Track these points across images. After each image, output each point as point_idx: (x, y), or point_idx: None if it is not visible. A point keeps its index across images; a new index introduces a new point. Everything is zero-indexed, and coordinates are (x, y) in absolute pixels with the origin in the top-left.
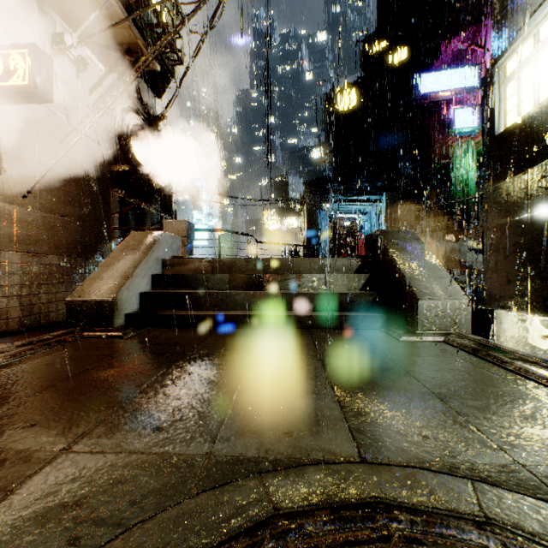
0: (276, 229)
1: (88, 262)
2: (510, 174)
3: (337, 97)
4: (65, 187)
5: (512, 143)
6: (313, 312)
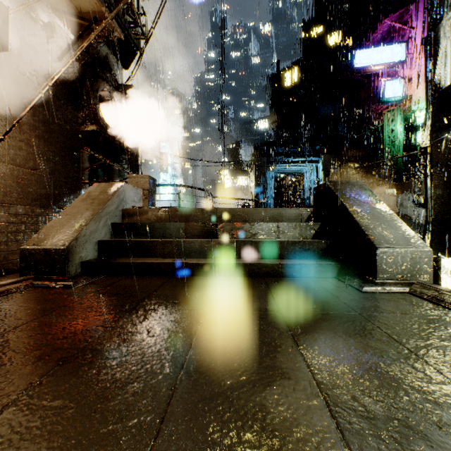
0: (229, 187)
1: (58, 213)
2: None
3: (281, 75)
4: (35, 143)
5: None
6: (267, 260)
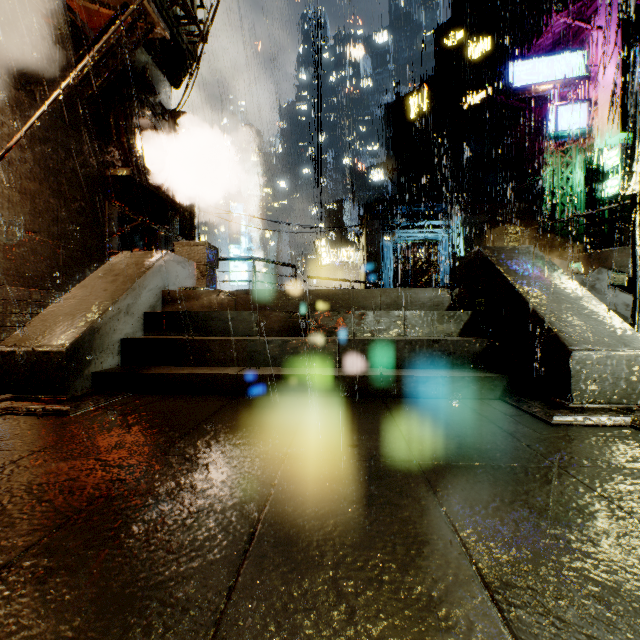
0: (327, 264)
1: None
2: None
3: (403, 102)
4: (33, 192)
5: None
6: (389, 371)
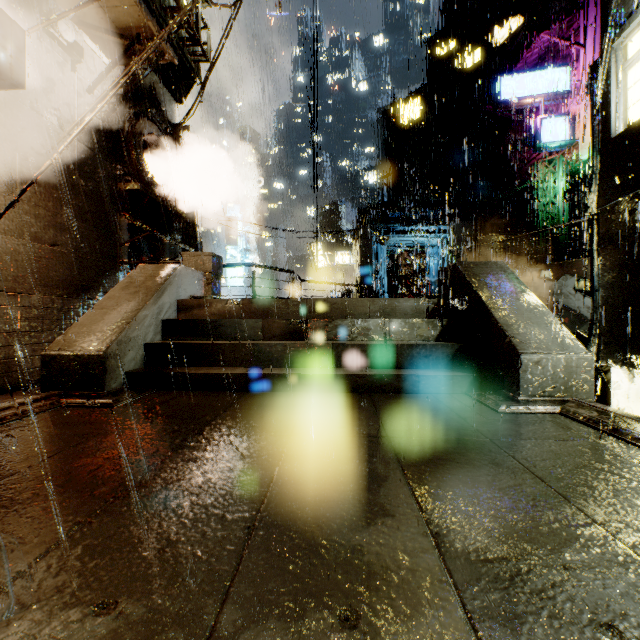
0: (324, 266)
1: (87, 304)
2: (635, 186)
3: (397, 108)
4: (56, 208)
5: (637, 145)
6: (374, 371)
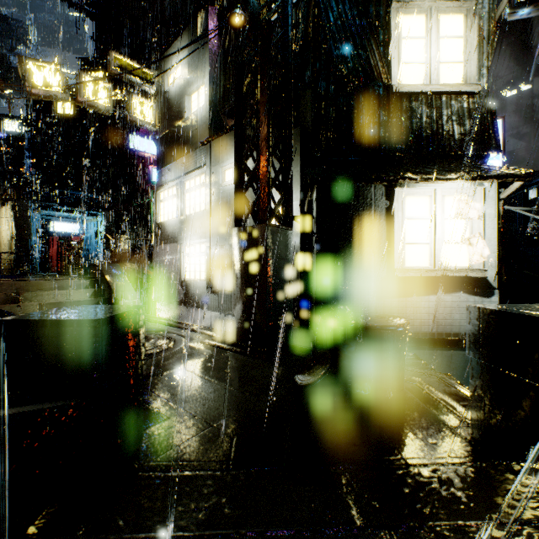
0: None
1: None
2: (161, 243)
3: None
4: None
5: (162, 230)
6: None
